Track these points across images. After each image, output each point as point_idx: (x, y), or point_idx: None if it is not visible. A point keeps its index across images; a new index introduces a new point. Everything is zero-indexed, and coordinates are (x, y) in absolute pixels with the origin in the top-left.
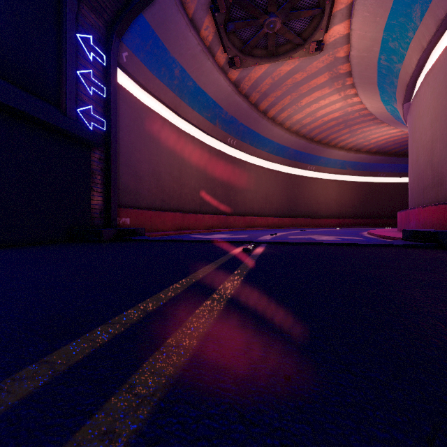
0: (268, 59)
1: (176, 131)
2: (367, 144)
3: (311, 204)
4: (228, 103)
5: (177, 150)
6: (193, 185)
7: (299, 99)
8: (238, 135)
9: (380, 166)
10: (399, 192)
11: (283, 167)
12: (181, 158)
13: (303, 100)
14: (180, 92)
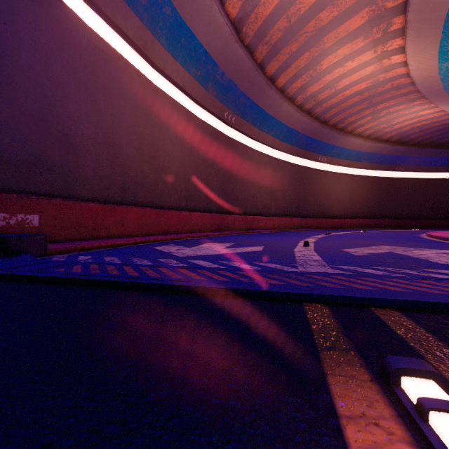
0: None
1: (148, 87)
2: (388, 131)
3: (321, 202)
4: (225, 57)
5: (149, 115)
6: (175, 170)
7: (320, 59)
8: (238, 109)
9: (399, 159)
10: (418, 189)
11: (291, 157)
12: (156, 129)
13: (324, 60)
14: (152, 23)
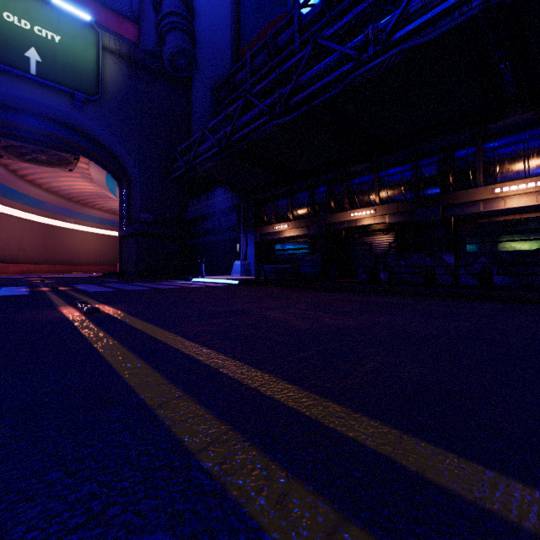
0: (33, 163)
1: None
2: None
3: (70, 253)
4: None
5: None
6: None
7: (58, 177)
8: None
9: None
10: None
11: (40, 218)
12: None
13: (61, 178)
14: None
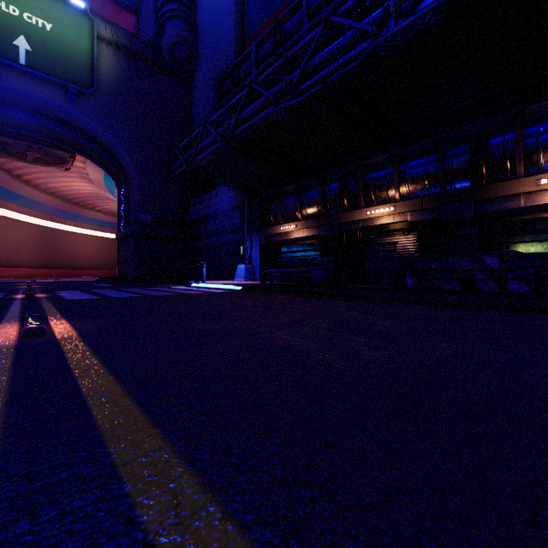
0: (28, 161)
1: None
2: None
3: (70, 257)
4: None
5: None
6: None
7: (55, 177)
8: None
9: None
10: None
11: (38, 220)
12: None
13: (59, 178)
14: None
